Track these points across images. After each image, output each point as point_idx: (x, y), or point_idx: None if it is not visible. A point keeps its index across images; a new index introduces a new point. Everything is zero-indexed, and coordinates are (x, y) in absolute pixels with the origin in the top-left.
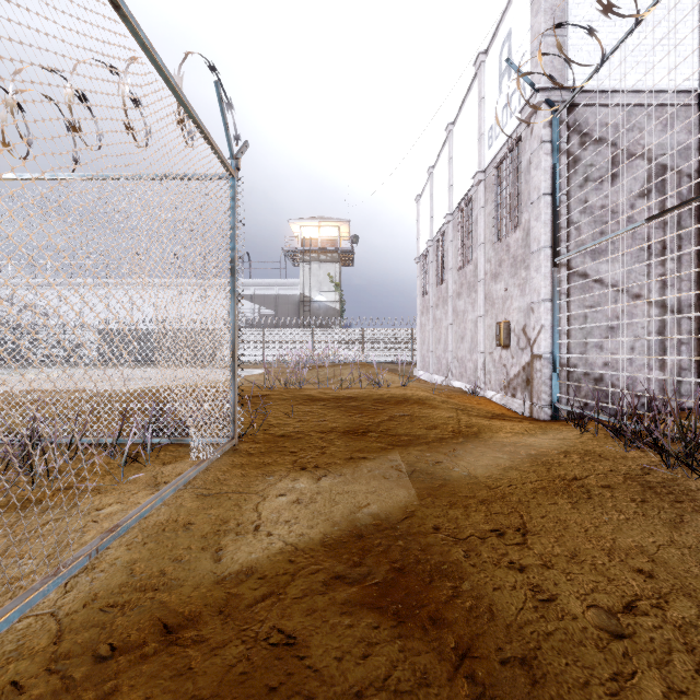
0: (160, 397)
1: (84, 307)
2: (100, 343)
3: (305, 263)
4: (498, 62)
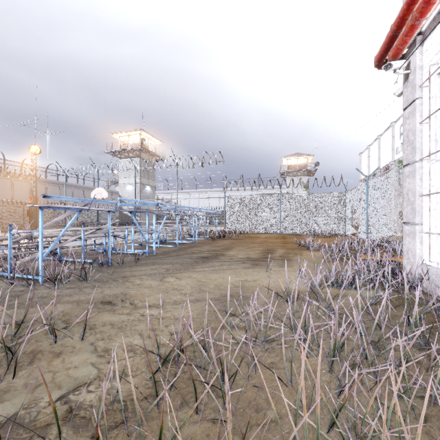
0: (332, 227)
1: (190, 202)
2: (206, 217)
3: (290, 177)
4: (399, 129)
